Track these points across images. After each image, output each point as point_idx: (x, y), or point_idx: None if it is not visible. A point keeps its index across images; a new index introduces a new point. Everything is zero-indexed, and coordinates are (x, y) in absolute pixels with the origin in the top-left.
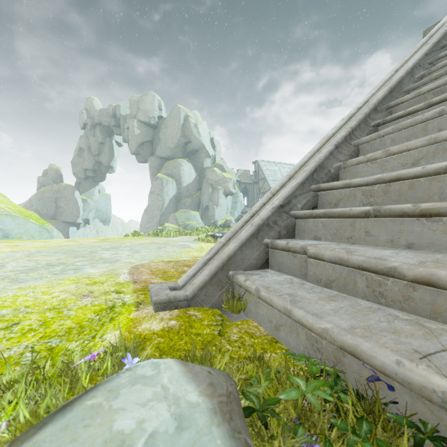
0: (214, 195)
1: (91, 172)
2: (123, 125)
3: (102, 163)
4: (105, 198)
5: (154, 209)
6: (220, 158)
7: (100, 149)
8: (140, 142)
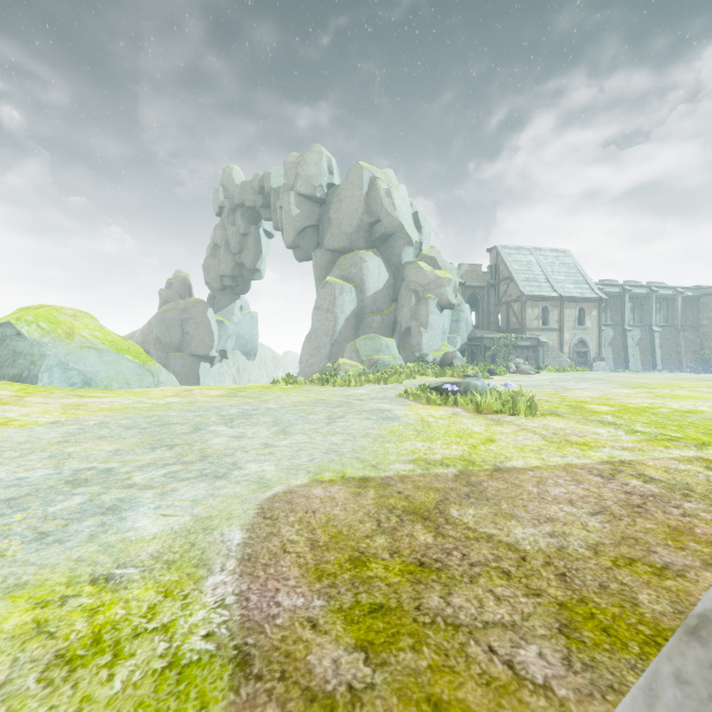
0: (419, 310)
1: (229, 280)
2: (275, 203)
3: (245, 266)
4: (250, 319)
5: (320, 335)
6: (429, 247)
7: (243, 244)
8: (299, 228)
